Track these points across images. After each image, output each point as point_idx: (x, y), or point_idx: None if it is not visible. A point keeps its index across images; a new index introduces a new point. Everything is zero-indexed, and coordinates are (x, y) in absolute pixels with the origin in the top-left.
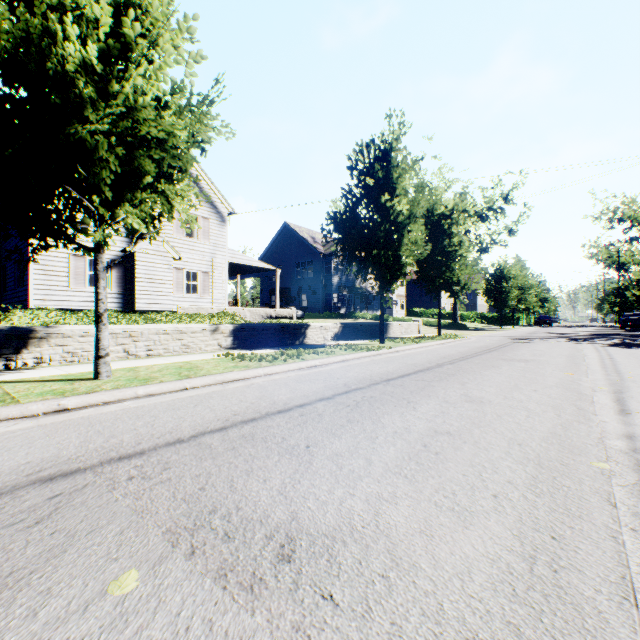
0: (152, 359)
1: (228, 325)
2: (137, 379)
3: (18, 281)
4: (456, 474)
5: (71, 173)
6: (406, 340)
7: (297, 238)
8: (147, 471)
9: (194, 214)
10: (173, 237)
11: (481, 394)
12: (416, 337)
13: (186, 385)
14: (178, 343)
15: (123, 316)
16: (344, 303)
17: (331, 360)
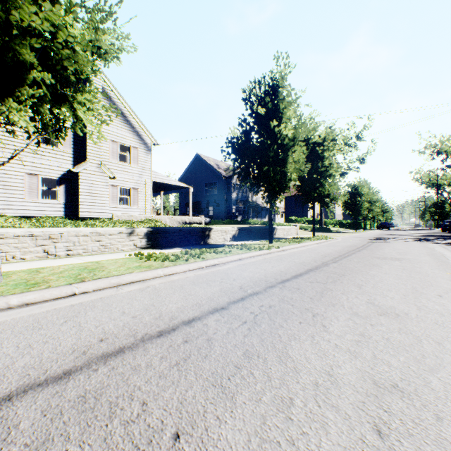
0: (68, 258)
1: (143, 228)
2: (26, 283)
3: None
4: None
5: None
6: (289, 240)
7: (206, 165)
8: None
9: (126, 144)
10: (109, 161)
11: (388, 302)
12: (296, 238)
13: (75, 290)
14: (97, 244)
15: (68, 222)
16: (240, 213)
17: (228, 259)
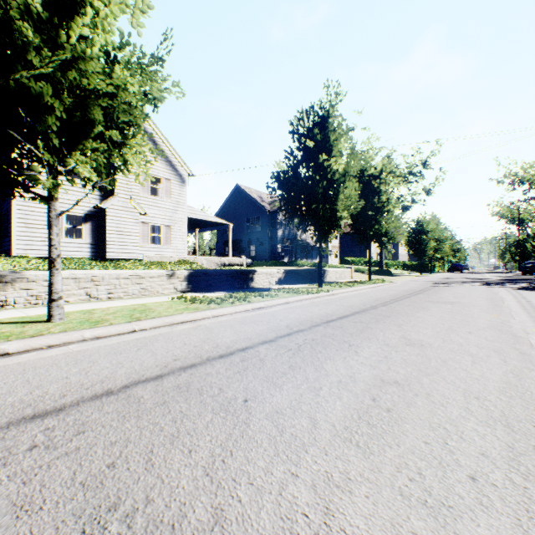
0: (112, 301)
1: (183, 271)
2: (88, 321)
3: (4, 233)
4: (417, 441)
5: (22, 123)
6: (341, 284)
7: (247, 198)
8: (55, 436)
9: (158, 176)
10: (139, 195)
11: (419, 336)
12: (349, 281)
13: (135, 327)
14: (137, 287)
15: (95, 263)
16: (287, 253)
17: (275, 302)
